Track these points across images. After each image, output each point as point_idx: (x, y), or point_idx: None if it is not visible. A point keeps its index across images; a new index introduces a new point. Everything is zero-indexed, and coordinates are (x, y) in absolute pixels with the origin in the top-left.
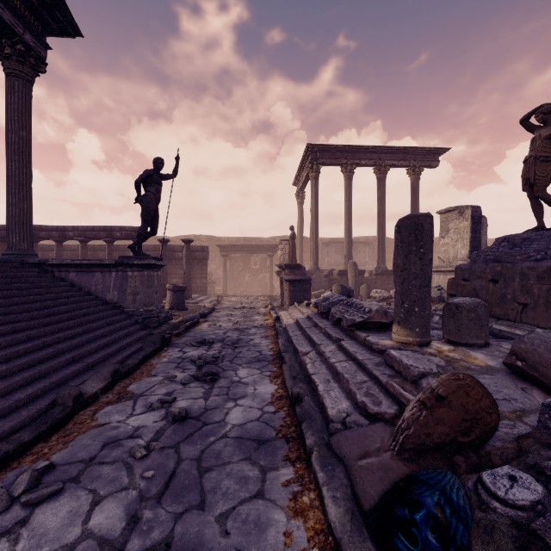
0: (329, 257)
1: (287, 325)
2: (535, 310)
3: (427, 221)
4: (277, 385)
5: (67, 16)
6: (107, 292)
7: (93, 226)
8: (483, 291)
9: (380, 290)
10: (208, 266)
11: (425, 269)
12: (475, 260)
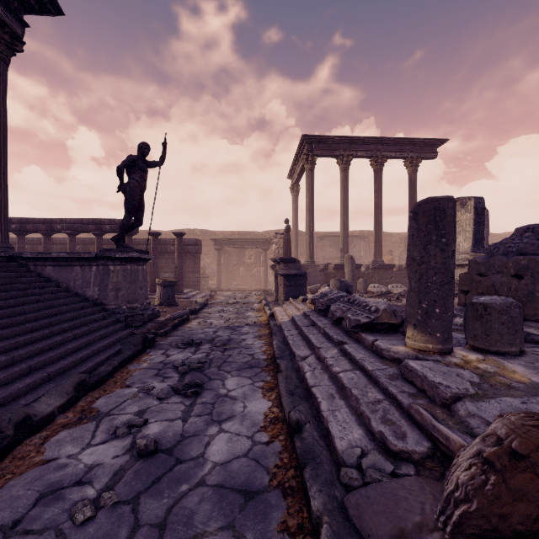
0: (324, 251)
1: (283, 322)
2: None
3: (450, 206)
4: (271, 401)
5: None
6: (86, 288)
7: (81, 219)
8: (504, 287)
9: (377, 285)
10: (203, 260)
11: (448, 262)
12: (492, 253)
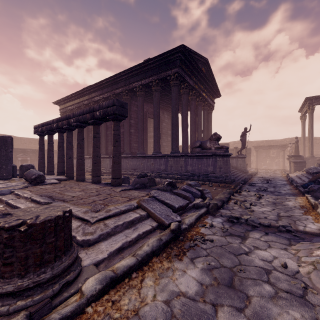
0: None
1: (292, 176)
2: None
3: None
4: (287, 182)
5: (219, 94)
6: (232, 164)
7: None
8: None
9: None
10: None
11: None
12: None
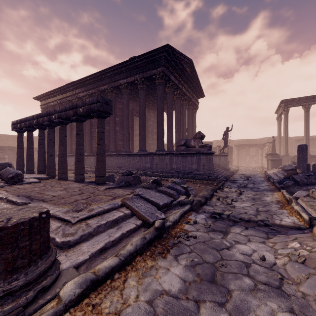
0: None
1: (269, 173)
2: None
3: (304, 146)
4: (265, 178)
5: (203, 94)
6: (215, 162)
7: None
8: None
9: None
10: None
11: (304, 156)
12: None
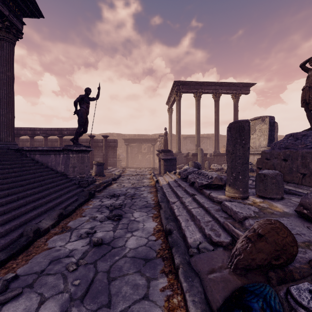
0: (186, 146)
1: (163, 185)
2: (311, 177)
3: (246, 124)
4: (157, 222)
5: (35, 6)
6: (57, 166)
7: (51, 128)
8: (278, 166)
9: (216, 164)
10: (118, 150)
11: (245, 153)
12: (273, 147)
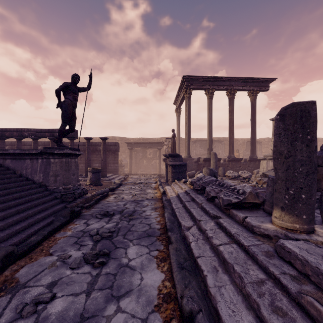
0: (196, 150)
1: (171, 197)
2: None
3: (313, 108)
4: (164, 273)
5: None
6: (34, 174)
7: (41, 129)
8: None
9: (232, 171)
10: (121, 155)
11: (312, 155)
12: None
